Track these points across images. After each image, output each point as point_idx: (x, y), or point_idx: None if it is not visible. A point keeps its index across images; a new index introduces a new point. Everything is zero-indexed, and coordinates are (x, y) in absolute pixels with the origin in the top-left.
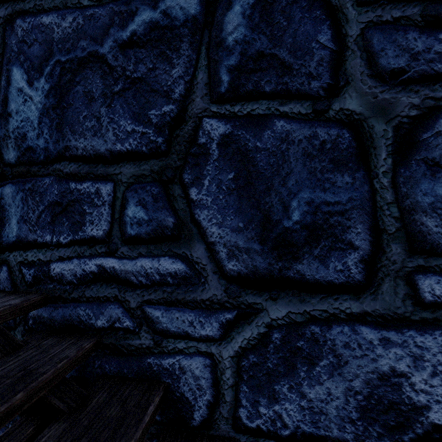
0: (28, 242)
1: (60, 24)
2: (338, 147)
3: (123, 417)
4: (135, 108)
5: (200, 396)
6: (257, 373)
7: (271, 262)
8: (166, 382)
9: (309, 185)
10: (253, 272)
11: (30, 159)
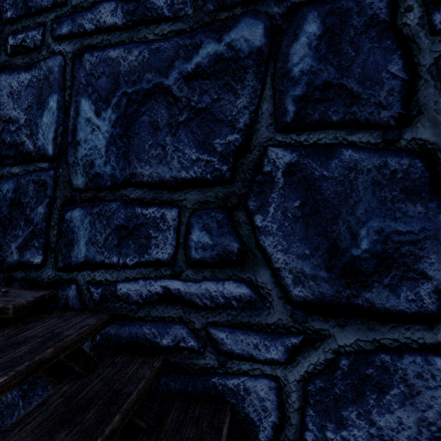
0: (96, 263)
1: (126, 58)
2: (410, 176)
3: (202, 438)
4: (200, 137)
5: (265, 417)
6: (324, 399)
7: (338, 289)
8: (230, 401)
9: (379, 214)
10: (319, 298)
11: (98, 185)
